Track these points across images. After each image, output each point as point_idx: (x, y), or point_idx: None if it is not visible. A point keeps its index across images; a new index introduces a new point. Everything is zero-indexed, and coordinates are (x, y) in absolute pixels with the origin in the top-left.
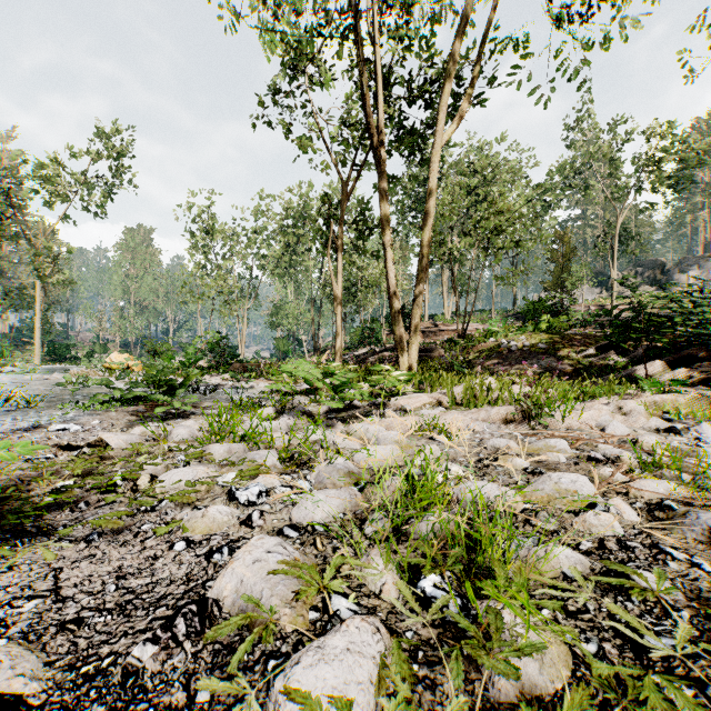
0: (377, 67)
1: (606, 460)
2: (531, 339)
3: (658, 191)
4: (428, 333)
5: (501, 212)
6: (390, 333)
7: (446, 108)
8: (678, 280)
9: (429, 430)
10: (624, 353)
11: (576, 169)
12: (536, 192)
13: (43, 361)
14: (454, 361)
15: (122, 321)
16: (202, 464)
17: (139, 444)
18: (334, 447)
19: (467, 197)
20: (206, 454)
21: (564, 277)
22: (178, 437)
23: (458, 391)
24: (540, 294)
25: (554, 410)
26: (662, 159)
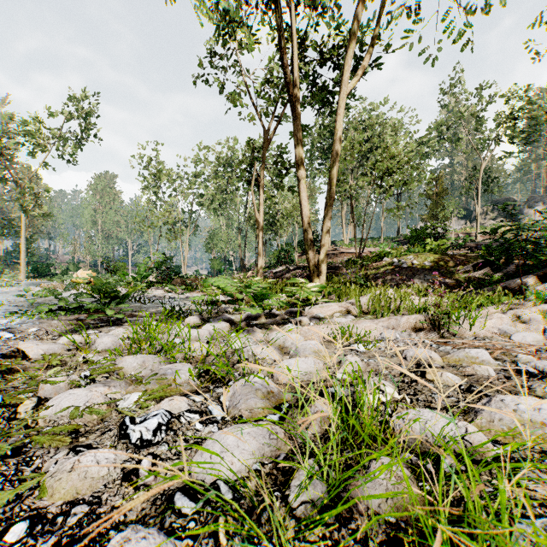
0: (292, 28)
1: (539, 374)
2: (418, 258)
3: (513, 142)
4: (331, 255)
5: (391, 157)
6: (301, 255)
7: (350, 61)
8: (527, 214)
9: (346, 339)
10: (498, 269)
11: (447, 126)
12: (415, 144)
13: (28, 277)
14: (357, 276)
15: (91, 246)
16: (105, 383)
17: (52, 356)
18: (253, 358)
19: (361, 148)
20: (115, 369)
21: (438, 211)
22: (101, 346)
23: (363, 301)
24: (418, 225)
25: (459, 319)
26: (517, 117)
